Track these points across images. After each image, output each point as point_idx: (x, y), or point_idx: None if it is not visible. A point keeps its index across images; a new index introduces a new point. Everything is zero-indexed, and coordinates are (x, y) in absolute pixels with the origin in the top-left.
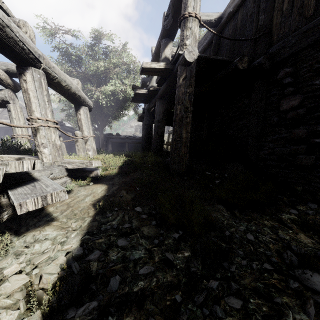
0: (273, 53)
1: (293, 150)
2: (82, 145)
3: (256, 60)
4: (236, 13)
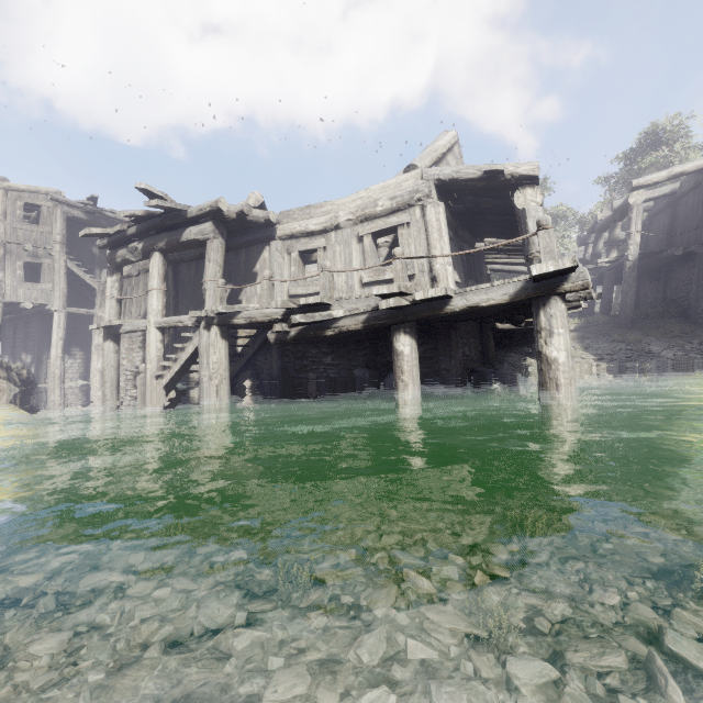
0: None
1: None
2: None
3: (696, 243)
4: (688, 194)
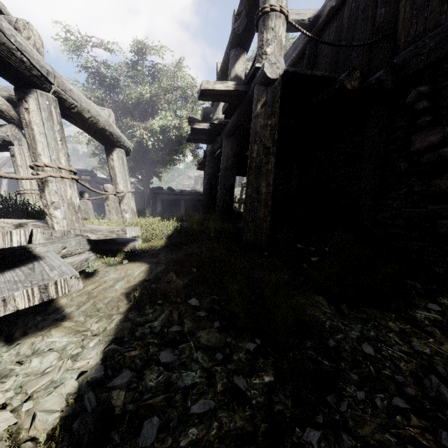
0: (399, 65)
1: (432, 212)
2: (114, 204)
3: (372, 76)
4: (340, 8)
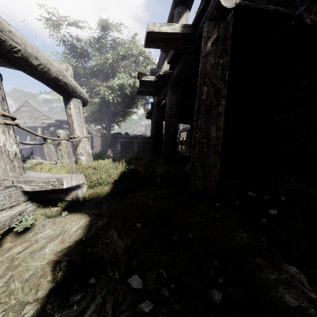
0: None
1: None
2: (66, 149)
3: None
4: None
